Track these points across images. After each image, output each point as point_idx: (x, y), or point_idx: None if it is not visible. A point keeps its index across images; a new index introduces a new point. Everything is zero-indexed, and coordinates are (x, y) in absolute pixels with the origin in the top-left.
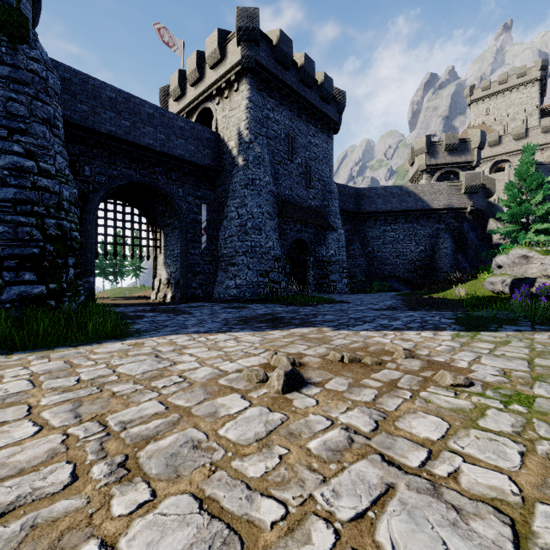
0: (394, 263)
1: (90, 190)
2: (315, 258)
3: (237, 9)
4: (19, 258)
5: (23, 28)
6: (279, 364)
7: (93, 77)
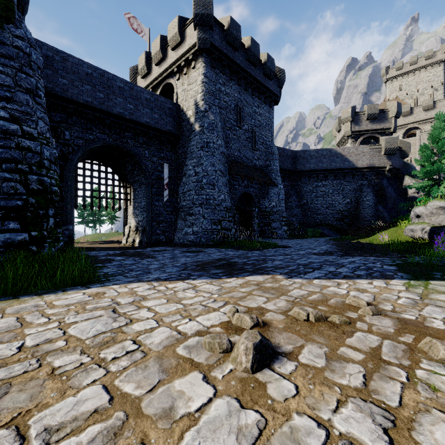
0: (325, 213)
1: (70, 151)
2: (259, 209)
3: None
4: (4, 209)
5: (9, 10)
6: (242, 324)
7: (72, 56)
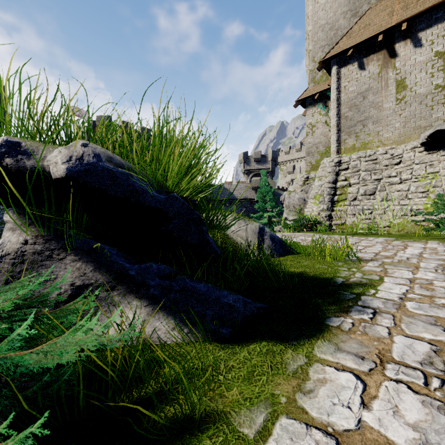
0: None
1: None
2: None
3: (97, 117)
4: None
5: None
6: None
7: None
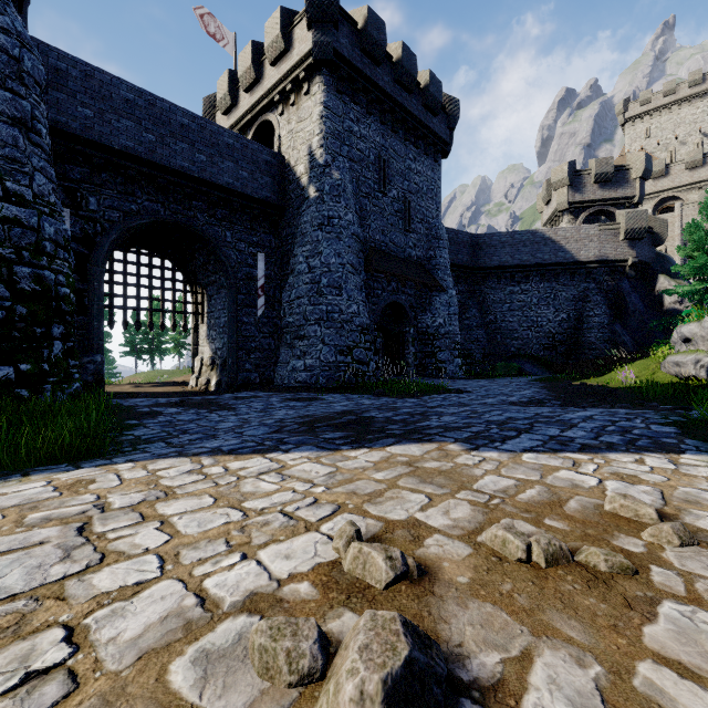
0: (525, 337)
1: (97, 231)
2: (417, 329)
3: None
4: None
5: None
6: (365, 574)
7: (100, 69)
